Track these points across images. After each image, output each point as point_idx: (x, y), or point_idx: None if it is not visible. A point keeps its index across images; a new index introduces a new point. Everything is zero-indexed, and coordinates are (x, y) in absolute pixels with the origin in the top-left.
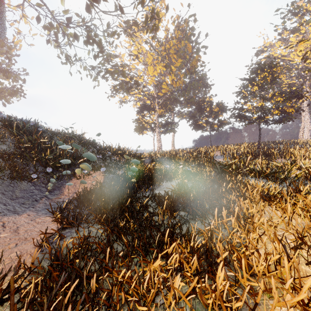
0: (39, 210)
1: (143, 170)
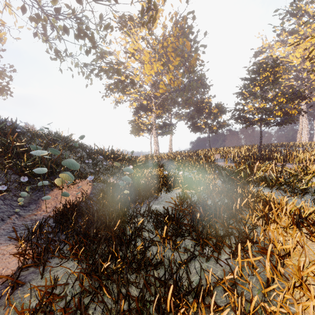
0: (3, 234)
1: (138, 178)
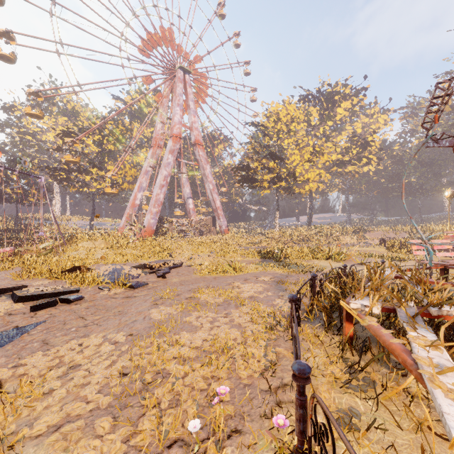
0: None
1: None
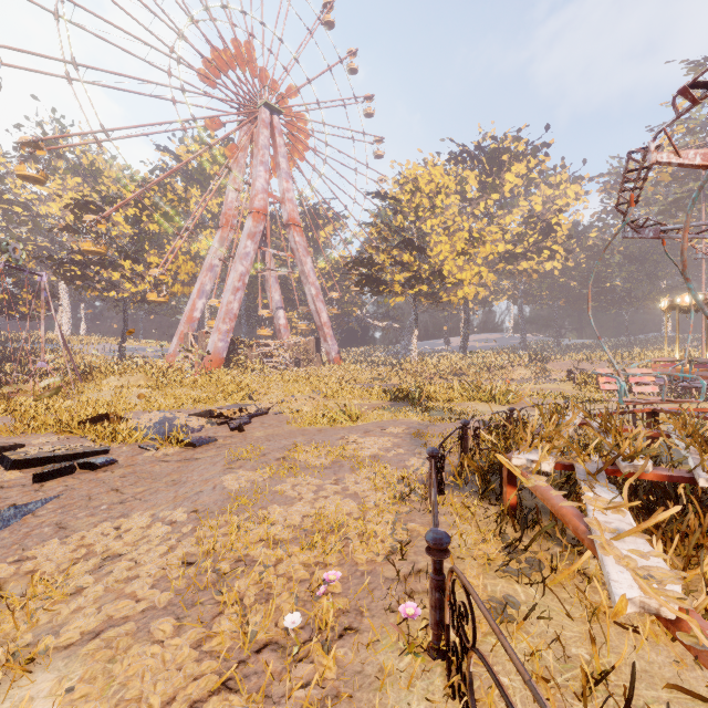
0: None
1: None
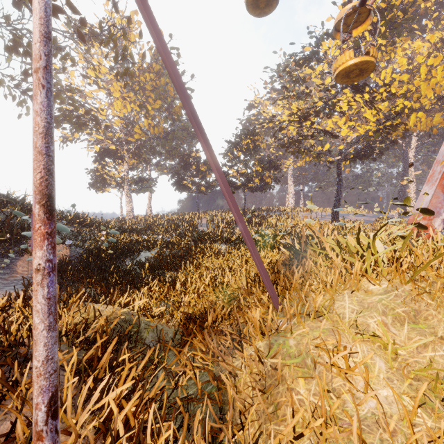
0: (0, 288)
1: (116, 242)
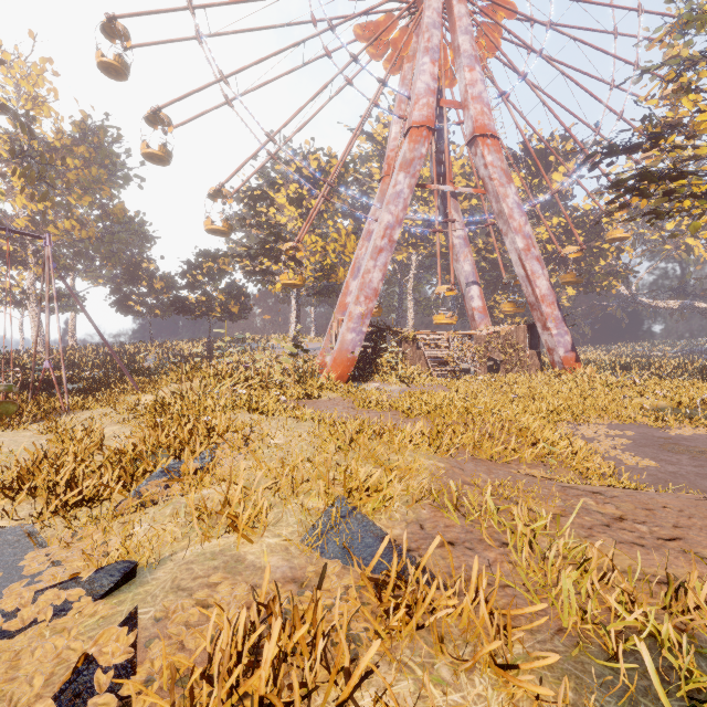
0: None
1: (38, 378)
